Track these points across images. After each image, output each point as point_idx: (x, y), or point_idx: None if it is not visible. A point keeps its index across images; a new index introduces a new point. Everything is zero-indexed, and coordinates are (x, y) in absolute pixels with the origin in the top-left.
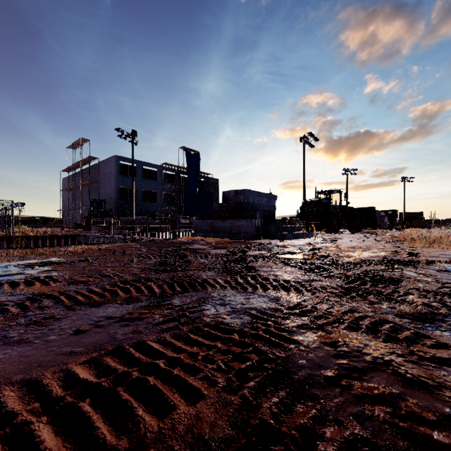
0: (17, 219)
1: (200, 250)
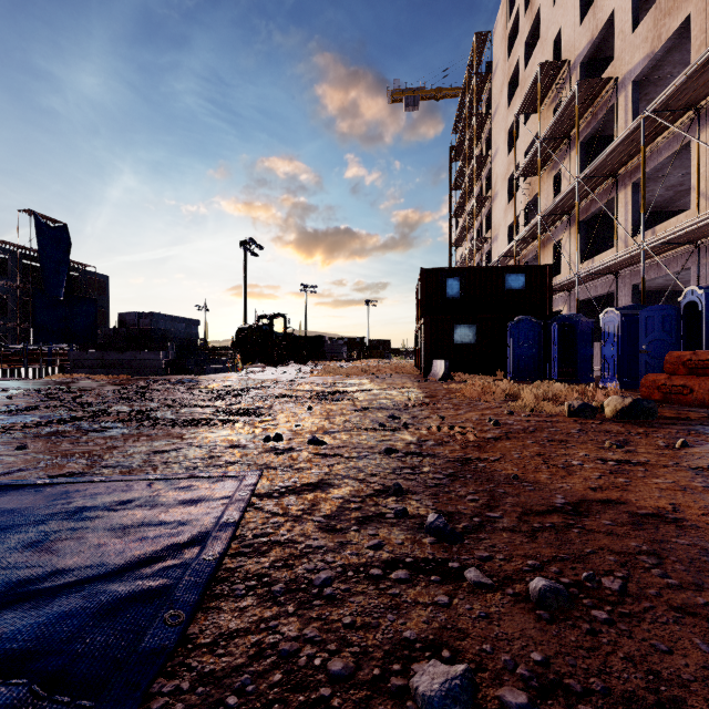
0: None
1: (90, 388)
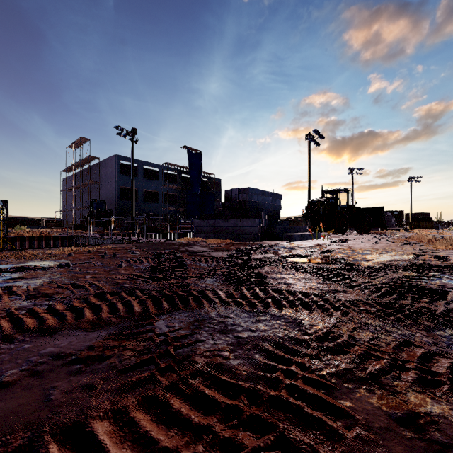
0: (17, 220)
1: (200, 252)
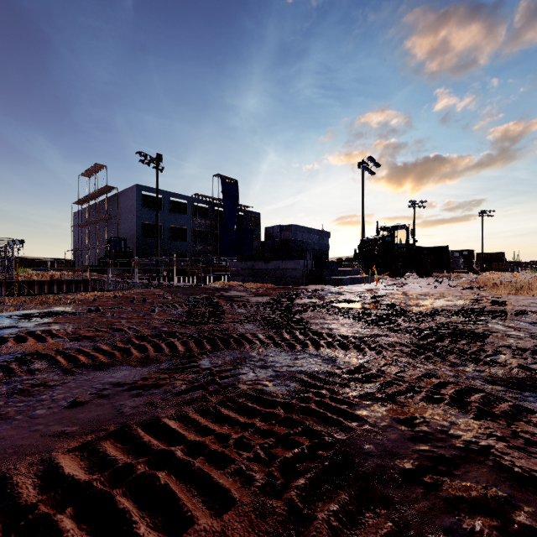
0: (21, 261)
1: (237, 298)
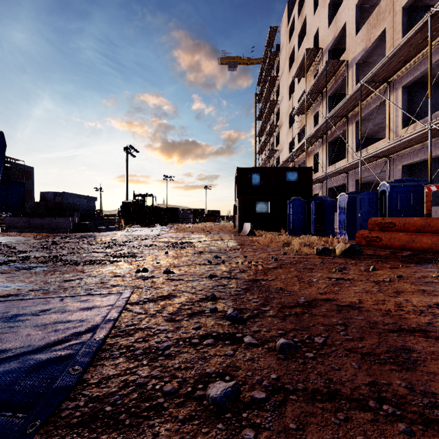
0: None
1: (20, 241)
